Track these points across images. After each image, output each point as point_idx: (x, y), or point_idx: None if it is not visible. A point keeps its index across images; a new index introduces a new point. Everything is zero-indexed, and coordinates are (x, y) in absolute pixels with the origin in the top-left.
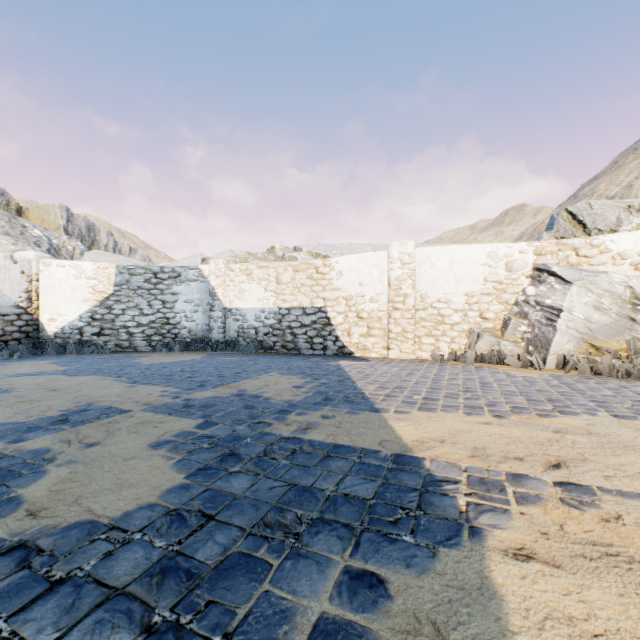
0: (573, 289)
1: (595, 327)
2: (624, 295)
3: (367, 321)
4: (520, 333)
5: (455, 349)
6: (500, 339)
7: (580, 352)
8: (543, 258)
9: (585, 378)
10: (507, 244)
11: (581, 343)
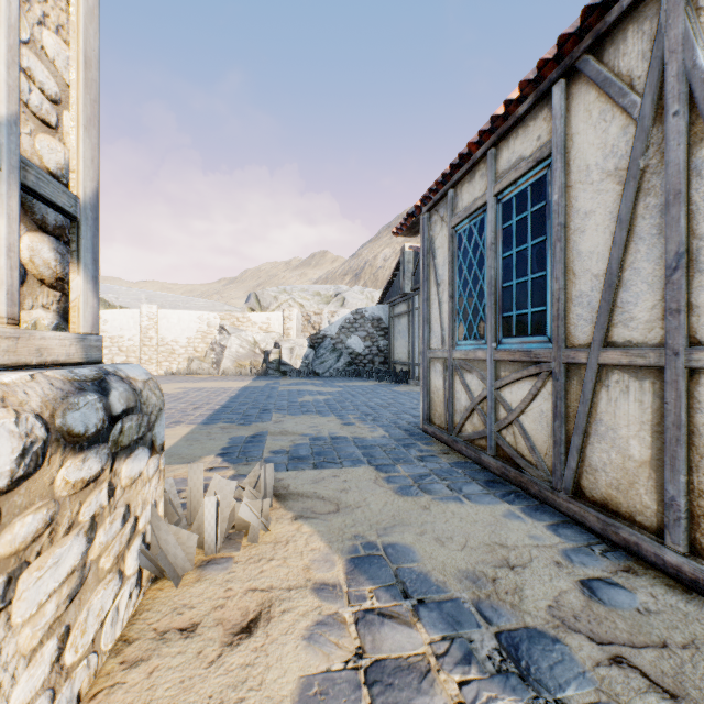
0: (232, 338)
1: (241, 355)
2: (252, 341)
3: (126, 353)
4: (212, 359)
5: (182, 368)
6: (203, 362)
7: (234, 367)
8: (225, 321)
9: (224, 377)
10: (208, 313)
11: (235, 363)
